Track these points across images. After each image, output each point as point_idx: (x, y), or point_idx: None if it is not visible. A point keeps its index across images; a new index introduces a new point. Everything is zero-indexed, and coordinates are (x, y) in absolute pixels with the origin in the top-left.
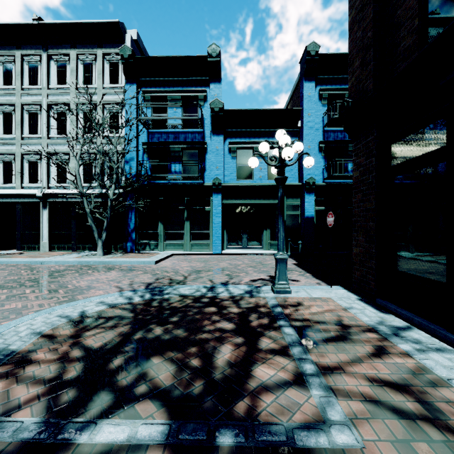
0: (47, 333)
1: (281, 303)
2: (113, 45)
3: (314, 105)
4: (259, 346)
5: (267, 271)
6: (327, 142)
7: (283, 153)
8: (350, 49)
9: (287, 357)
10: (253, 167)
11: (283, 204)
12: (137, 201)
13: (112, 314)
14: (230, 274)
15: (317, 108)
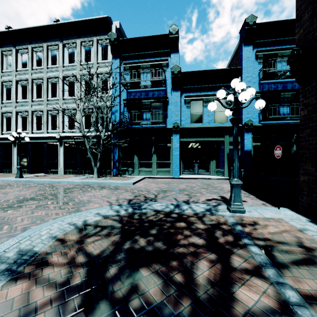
0: (60, 237)
1: (239, 222)
2: (103, 33)
3: (252, 64)
4: (232, 264)
5: (217, 192)
6: (262, 92)
7: (240, 97)
8: (297, 6)
9: (263, 279)
10: (212, 110)
11: (237, 139)
12: (120, 140)
13: (105, 224)
14: (189, 194)
15: (254, 66)
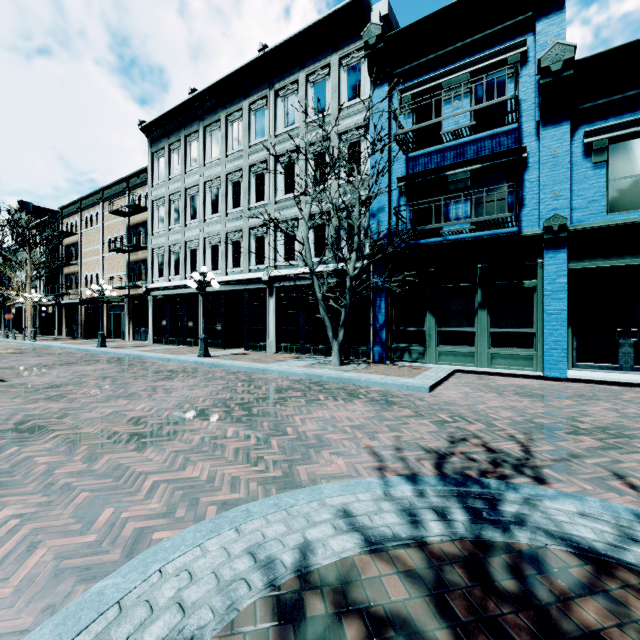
0: None
1: None
2: (352, 39)
3: None
4: None
5: None
6: None
7: None
8: None
9: None
10: None
11: None
12: (390, 278)
13: (378, 597)
14: None
15: None
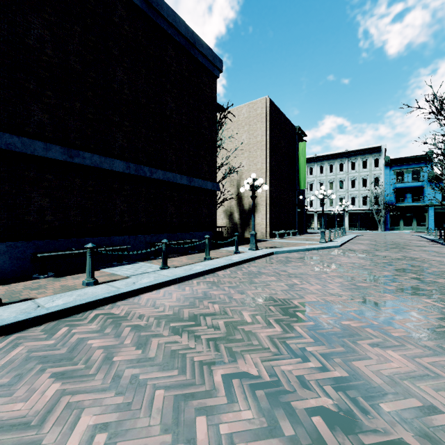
0: None
1: None
2: (376, 153)
3: None
4: None
5: None
6: None
7: None
8: None
9: None
10: None
11: None
12: (389, 212)
13: None
14: None
15: None
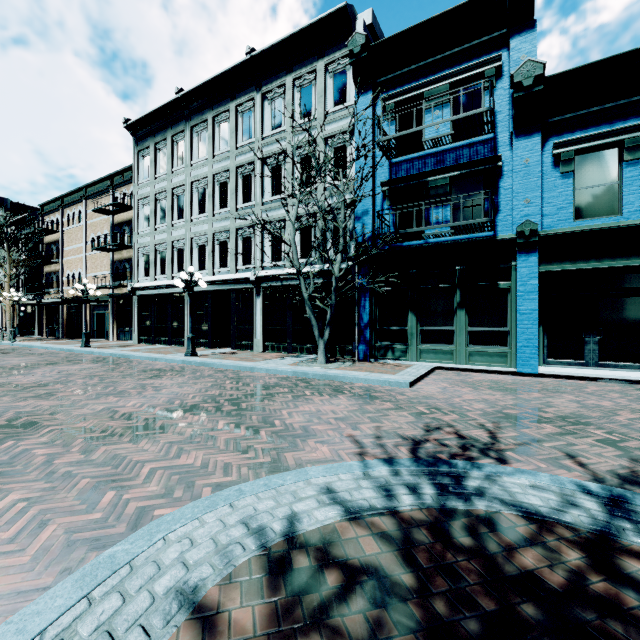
0: (207, 595)
1: None
2: (338, 46)
3: None
4: None
5: None
6: None
7: None
8: None
9: None
10: None
11: None
12: (374, 279)
13: (355, 553)
14: (615, 440)
15: None
